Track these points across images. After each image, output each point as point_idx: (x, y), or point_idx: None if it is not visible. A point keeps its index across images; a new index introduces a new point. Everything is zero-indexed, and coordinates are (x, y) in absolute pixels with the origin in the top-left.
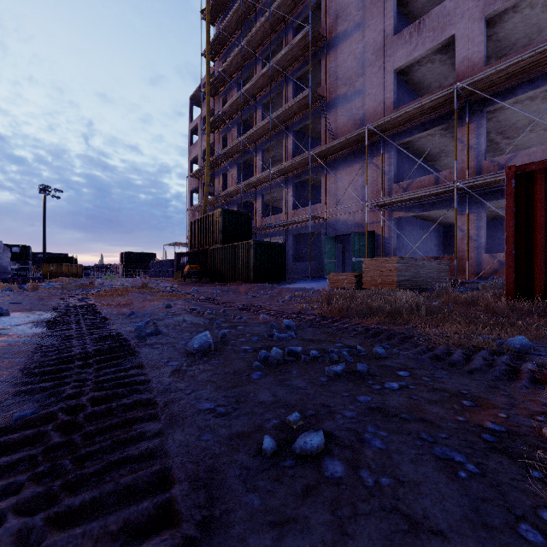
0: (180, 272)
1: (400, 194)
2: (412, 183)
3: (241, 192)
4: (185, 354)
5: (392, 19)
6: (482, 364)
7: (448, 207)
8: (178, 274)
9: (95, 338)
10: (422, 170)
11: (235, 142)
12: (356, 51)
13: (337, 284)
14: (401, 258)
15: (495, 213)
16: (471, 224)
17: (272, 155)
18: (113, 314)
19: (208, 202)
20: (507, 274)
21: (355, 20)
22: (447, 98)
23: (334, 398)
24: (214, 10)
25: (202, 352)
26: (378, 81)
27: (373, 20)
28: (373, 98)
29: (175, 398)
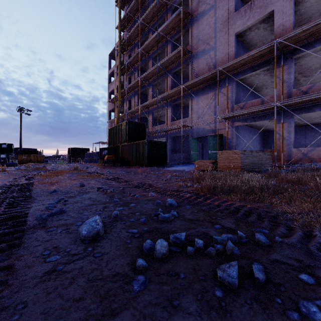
0: (102, 159)
1: (239, 110)
2: (246, 104)
3: (139, 111)
4: (73, 241)
5: (233, 2)
6: None
7: (269, 119)
8: (101, 161)
9: (1, 219)
10: (251, 97)
11: (136, 80)
12: (211, 23)
13: (200, 167)
14: (243, 151)
15: (297, 123)
16: (284, 129)
17: (158, 89)
18: (41, 191)
19: (120, 117)
20: None
21: (210, 3)
22: (269, 50)
23: None
24: (123, 1)
25: (90, 238)
26: (224, 41)
27: (222, 3)
28: (221, 51)
29: None
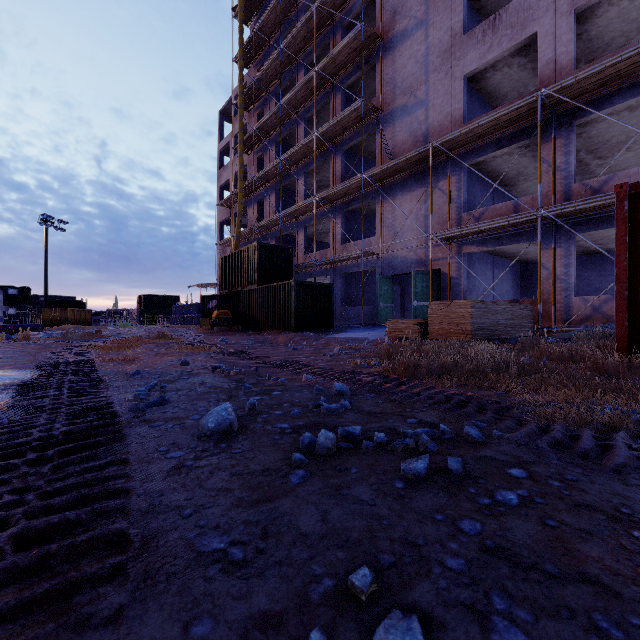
0: (207, 318)
1: (472, 224)
2: (485, 211)
3: (280, 223)
4: (196, 437)
5: (462, 14)
6: (630, 456)
7: (529, 240)
8: (204, 321)
9: (74, 411)
10: (497, 197)
11: (273, 163)
12: (418, 54)
13: (396, 333)
14: (476, 302)
15: (584, 248)
16: (557, 260)
17: (317, 180)
18: (112, 373)
19: (241, 236)
20: (617, 322)
21: (416, 16)
22: (529, 108)
23: (422, 525)
24: (248, 7)
25: (220, 434)
26: (444, 89)
27: (439, 16)
28: (438, 110)
29: (164, 526)
